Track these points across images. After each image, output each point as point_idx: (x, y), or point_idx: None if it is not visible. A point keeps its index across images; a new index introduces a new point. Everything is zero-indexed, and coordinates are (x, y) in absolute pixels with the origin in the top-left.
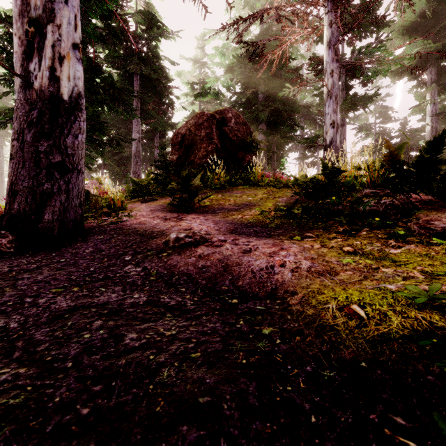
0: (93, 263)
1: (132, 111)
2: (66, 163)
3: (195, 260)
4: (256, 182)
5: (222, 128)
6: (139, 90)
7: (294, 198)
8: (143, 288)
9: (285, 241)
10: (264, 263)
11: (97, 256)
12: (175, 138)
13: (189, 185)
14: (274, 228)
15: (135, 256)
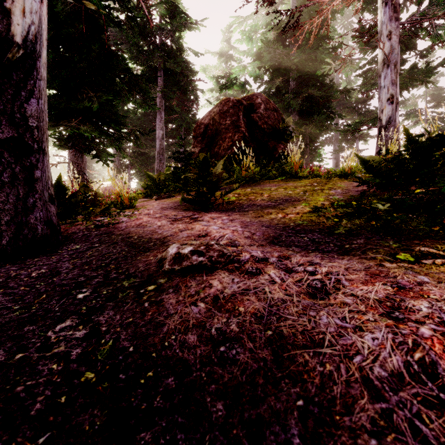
0: (12, 305)
1: (151, 101)
2: (26, 138)
3: (204, 311)
4: (293, 173)
5: (250, 115)
6: (162, 85)
7: (353, 191)
8: (27, 440)
9: (386, 264)
10: (391, 347)
11: (38, 285)
12: (198, 129)
13: (209, 173)
14: (344, 235)
15: (98, 291)
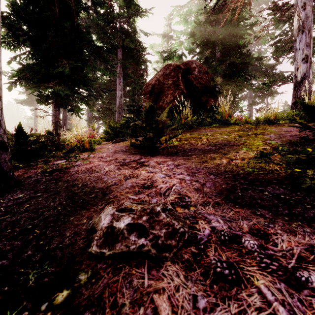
0: None
1: (111, 68)
2: None
3: None
4: (224, 121)
5: (187, 77)
6: (121, 58)
7: (287, 135)
8: None
9: None
10: None
11: None
12: (147, 88)
13: (154, 120)
14: (314, 189)
15: None
